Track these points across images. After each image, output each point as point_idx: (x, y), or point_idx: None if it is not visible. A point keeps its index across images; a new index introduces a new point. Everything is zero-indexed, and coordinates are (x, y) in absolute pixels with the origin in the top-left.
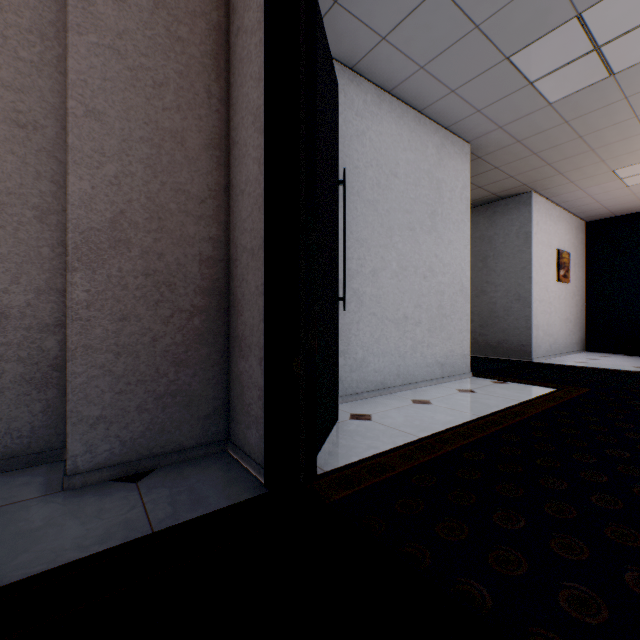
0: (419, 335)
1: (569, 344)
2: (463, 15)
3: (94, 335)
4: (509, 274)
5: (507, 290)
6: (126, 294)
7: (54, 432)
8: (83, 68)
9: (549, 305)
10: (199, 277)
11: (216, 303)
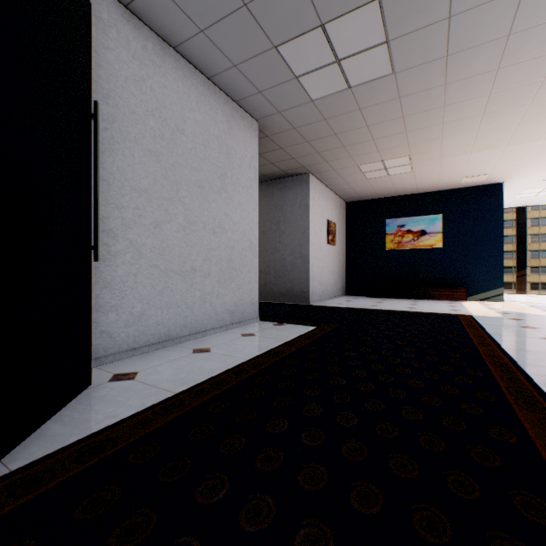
0: (209, 286)
1: (336, 290)
2: None
3: None
4: (295, 236)
5: (293, 249)
6: None
7: None
8: None
9: (322, 261)
10: None
11: None
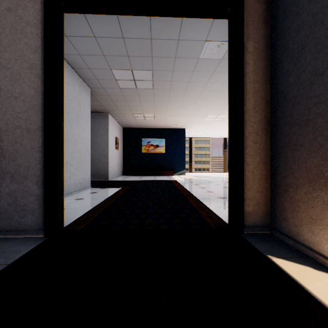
0: (73, 170)
1: (119, 173)
2: (101, 49)
3: None
4: (100, 144)
5: (99, 151)
6: None
7: None
8: None
9: (113, 158)
10: None
11: None
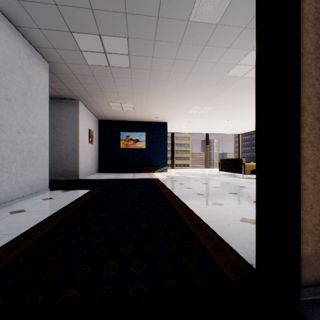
0: (15, 169)
1: (93, 170)
2: None
3: None
4: (69, 137)
5: (68, 145)
6: None
7: None
8: None
9: (86, 153)
10: None
11: None
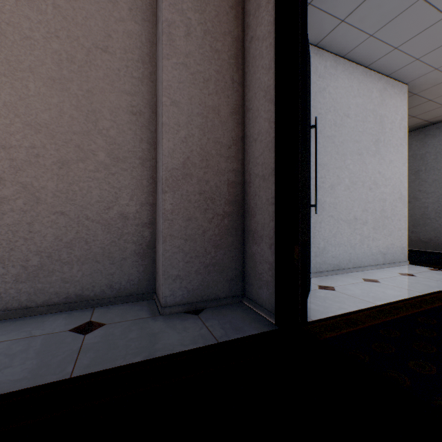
0: (365, 232)
1: None
2: None
3: (174, 229)
4: (440, 184)
5: (438, 197)
6: (190, 205)
7: (148, 283)
8: (169, 78)
9: None
10: (227, 194)
11: (236, 210)
